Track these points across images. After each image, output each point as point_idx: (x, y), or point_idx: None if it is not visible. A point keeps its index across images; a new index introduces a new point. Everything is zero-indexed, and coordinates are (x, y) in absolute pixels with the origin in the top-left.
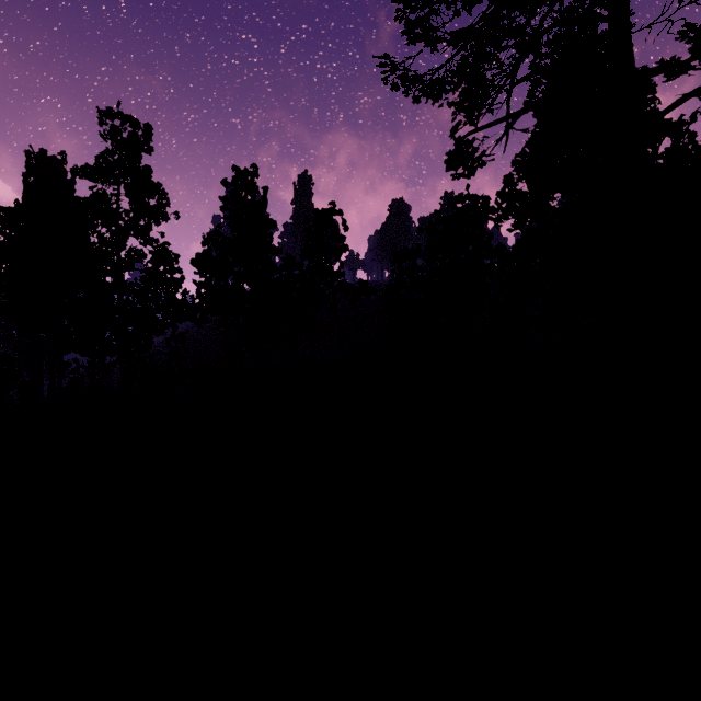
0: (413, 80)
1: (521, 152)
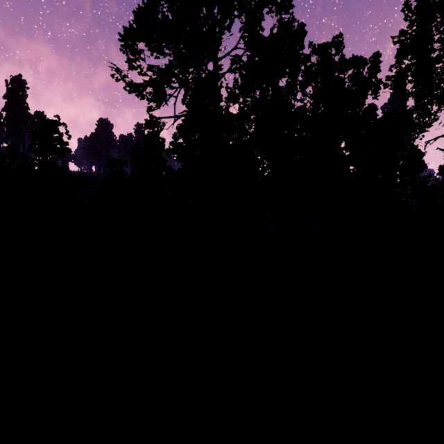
0: (130, 85)
1: (181, 125)
